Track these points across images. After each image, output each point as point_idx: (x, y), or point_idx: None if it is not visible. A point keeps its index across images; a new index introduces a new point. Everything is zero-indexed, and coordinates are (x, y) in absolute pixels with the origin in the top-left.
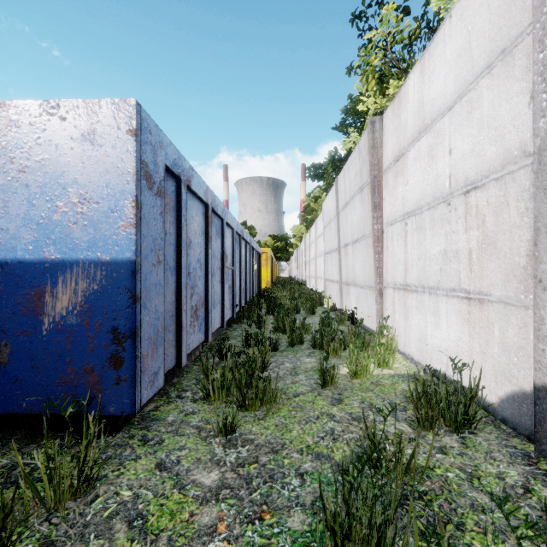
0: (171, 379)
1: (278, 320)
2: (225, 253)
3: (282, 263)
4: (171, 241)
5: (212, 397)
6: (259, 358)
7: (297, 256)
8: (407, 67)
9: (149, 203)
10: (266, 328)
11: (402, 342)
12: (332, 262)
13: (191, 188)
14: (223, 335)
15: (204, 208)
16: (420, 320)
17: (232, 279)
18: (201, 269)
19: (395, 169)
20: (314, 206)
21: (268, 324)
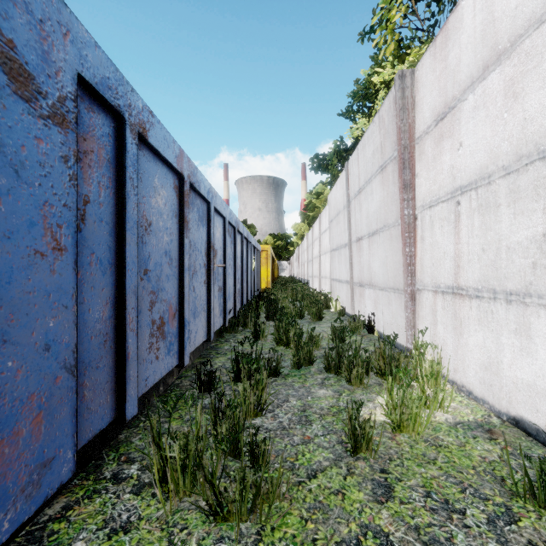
0: (115, 435)
1: (279, 330)
2: (212, 246)
3: (283, 262)
4: (102, 217)
5: (160, 500)
6: (252, 401)
7: (299, 255)
8: (435, 24)
9: (24, 129)
10: (264, 339)
11: (449, 365)
12: (341, 260)
13: (147, 141)
14: (211, 349)
15: (178, 180)
16: (486, 338)
17: (224, 279)
18: (171, 266)
19: (437, 132)
20: (317, 202)
21: (268, 334)
